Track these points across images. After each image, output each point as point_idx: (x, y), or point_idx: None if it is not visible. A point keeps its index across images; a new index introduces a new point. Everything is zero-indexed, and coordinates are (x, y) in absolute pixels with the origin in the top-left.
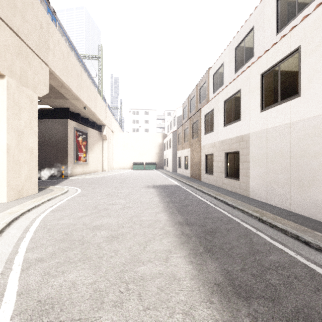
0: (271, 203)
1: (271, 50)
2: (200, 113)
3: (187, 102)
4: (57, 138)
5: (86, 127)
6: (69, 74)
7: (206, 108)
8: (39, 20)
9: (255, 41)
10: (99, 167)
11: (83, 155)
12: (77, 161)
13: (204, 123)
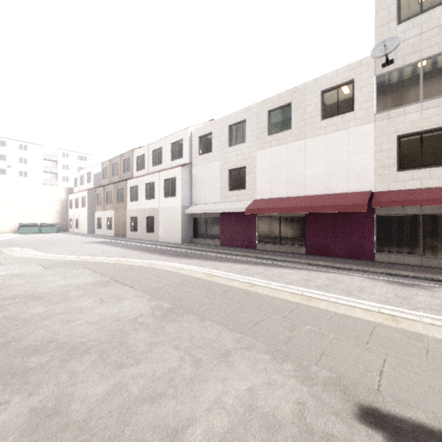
0: (168, 241)
1: (167, 171)
2: (126, 184)
3: (109, 165)
4: None
5: None
6: None
7: (131, 182)
8: None
9: (162, 156)
10: None
11: None
12: None
13: (130, 193)
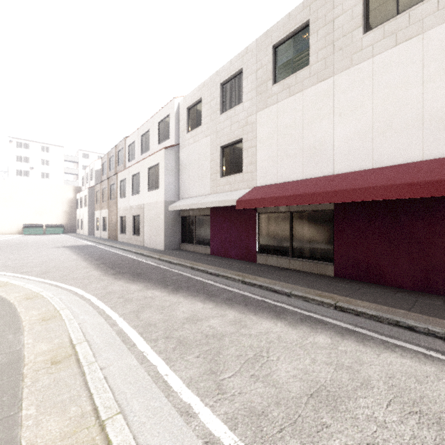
0: (151, 247)
1: (151, 157)
2: (117, 178)
3: (107, 158)
4: None
5: None
6: None
7: (121, 175)
8: None
9: (150, 140)
10: None
11: None
12: None
13: (120, 188)
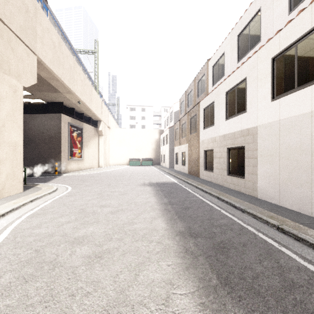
0: (286, 205)
1: (285, 28)
2: (199, 107)
3: (185, 96)
4: (51, 133)
5: (81, 122)
6: (60, 65)
7: (205, 101)
8: (25, 3)
9: (262, 24)
10: (95, 163)
11: (78, 151)
12: (72, 157)
13: (203, 117)
